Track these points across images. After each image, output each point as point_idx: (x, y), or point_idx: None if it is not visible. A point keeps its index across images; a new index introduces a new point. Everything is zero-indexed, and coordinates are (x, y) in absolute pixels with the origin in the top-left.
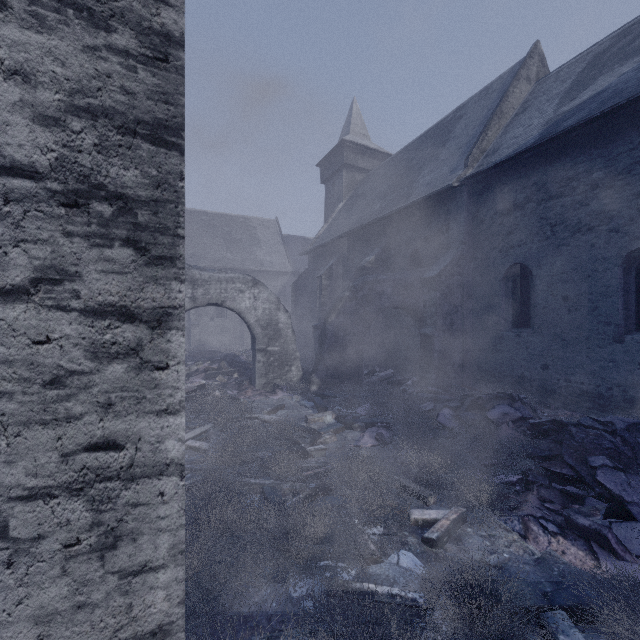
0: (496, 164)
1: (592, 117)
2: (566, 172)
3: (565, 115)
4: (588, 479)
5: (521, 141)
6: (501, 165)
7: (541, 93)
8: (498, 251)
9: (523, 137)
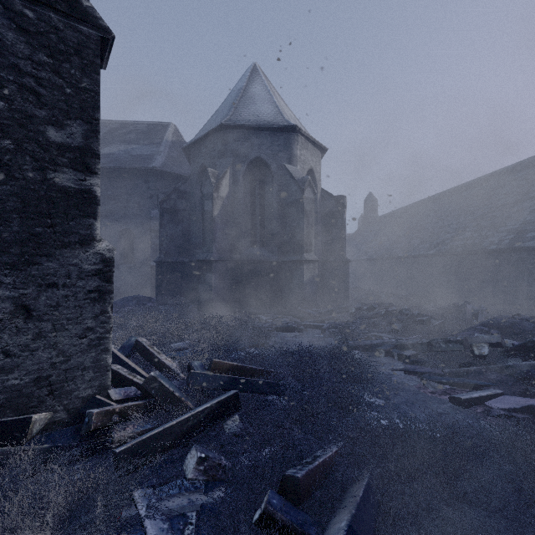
0: None
1: (107, 167)
2: None
3: None
4: None
5: None
6: None
7: None
8: None
9: None
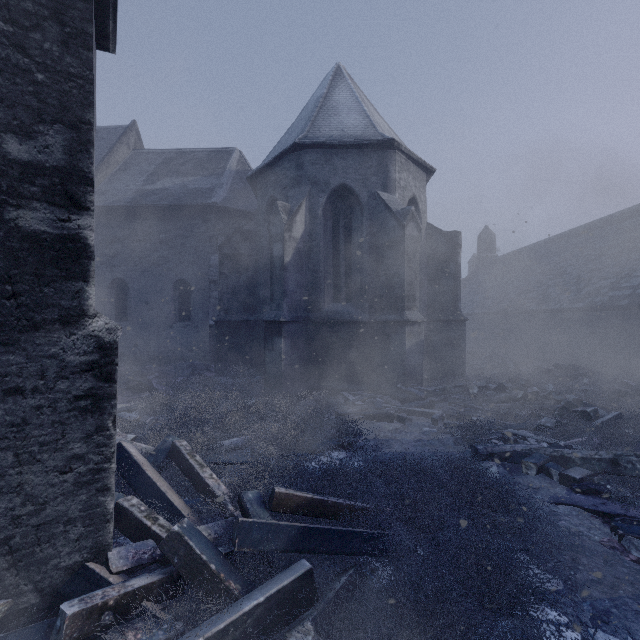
0: (104, 206)
1: (159, 205)
2: (148, 228)
3: (148, 193)
4: (144, 383)
5: (122, 196)
6: (108, 207)
7: (137, 163)
8: (105, 267)
9: (123, 193)
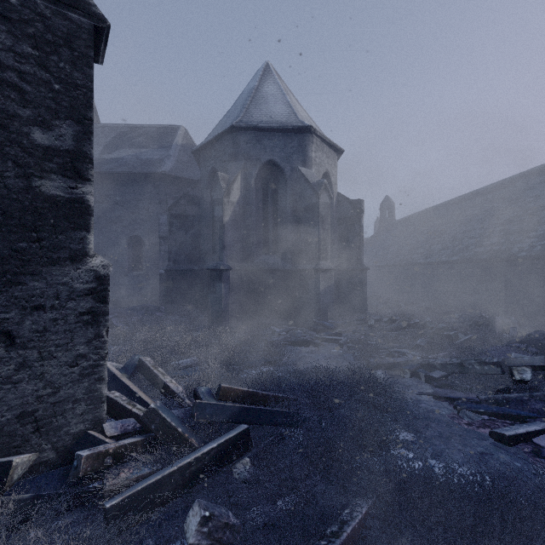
0: None
1: (115, 172)
2: (105, 192)
3: (105, 161)
4: None
5: None
6: None
7: (94, 135)
8: None
9: None
